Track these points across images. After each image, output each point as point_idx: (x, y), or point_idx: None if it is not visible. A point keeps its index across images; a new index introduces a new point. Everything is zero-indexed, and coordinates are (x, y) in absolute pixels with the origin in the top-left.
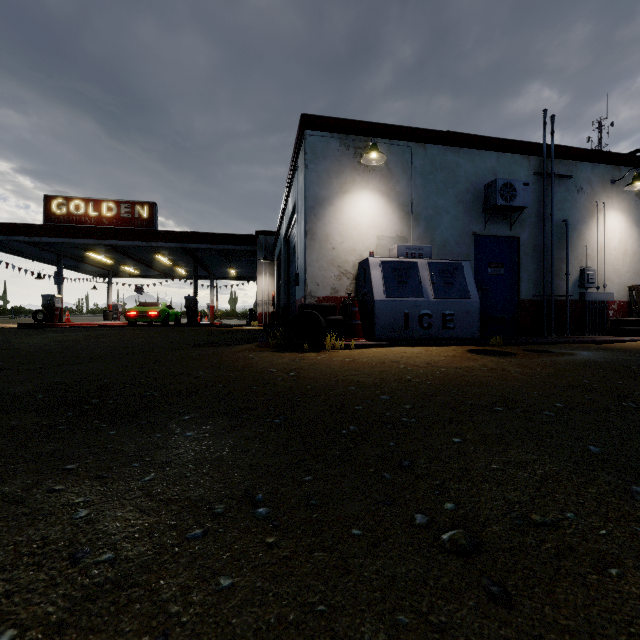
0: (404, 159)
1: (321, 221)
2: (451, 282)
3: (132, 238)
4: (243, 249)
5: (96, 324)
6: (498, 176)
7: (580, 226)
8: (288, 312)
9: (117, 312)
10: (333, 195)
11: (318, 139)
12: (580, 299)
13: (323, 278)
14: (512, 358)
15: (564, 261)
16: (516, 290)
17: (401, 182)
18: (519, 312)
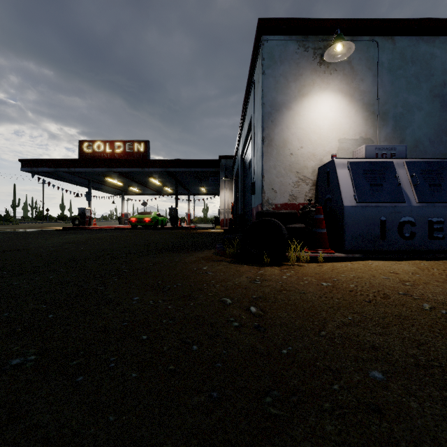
0: (369, 55)
1: (278, 127)
2: (438, 183)
3: (132, 166)
4: (209, 170)
5: (113, 227)
6: None
7: None
8: (244, 219)
9: (127, 219)
10: (291, 99)
11: (275, 43)
12: None
13: (280, 185)
14: None
15: None
16: None
17: (365, 80)
18: None
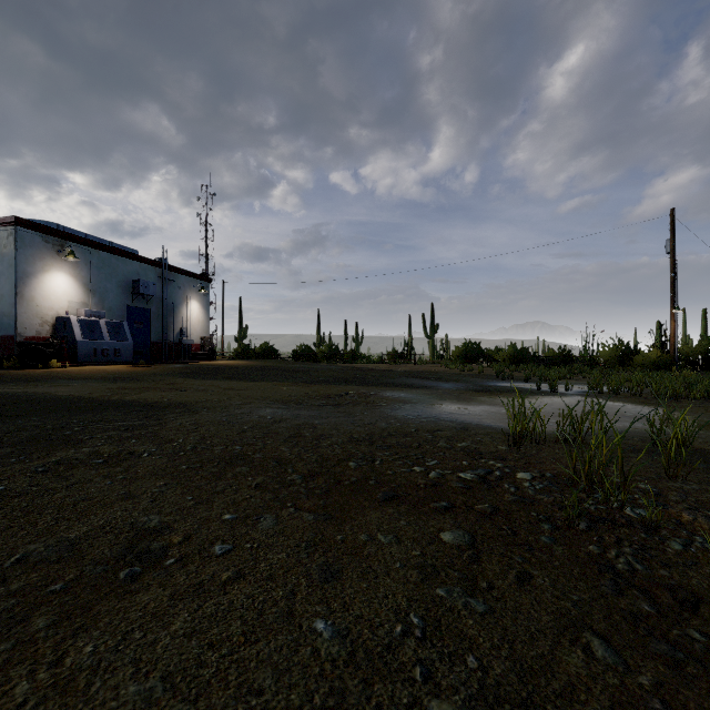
0: (86, 257)
1: (29, 287)
2: (119, 333)
3: None
4: None
5: None
6: (140, 275)
7: (180, 306)
8: None
9: None
10: (38, 272)
11: (26, 234)
12: (180, 342)
13: (30, 324)
14: (151, 367)
15: (173, 323)
16: (150, 337)
17: (84, 270)
18: (151, 348)
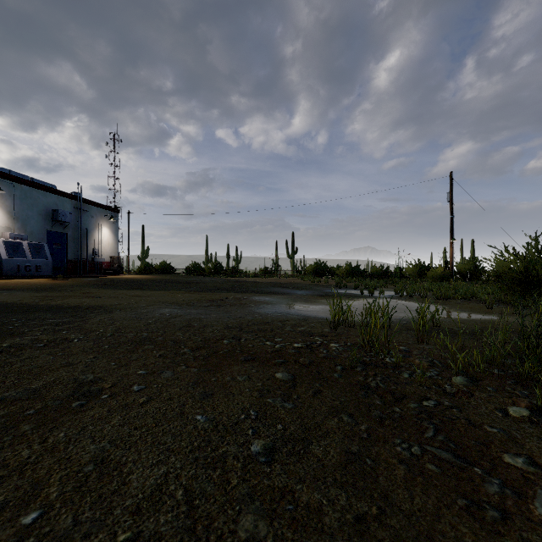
0: (10, 190)
1: None
2: (40, 252)
3: None
4: None
5: None
6: (58, 206)
7: (93, 231)
8: None
9: None
10: None
11: None
12: (93, 260)
13: None
14: (68, 280)
15: (86, 245)
16: (66, 256)
17: (9, 200)
18: (68, 265)
